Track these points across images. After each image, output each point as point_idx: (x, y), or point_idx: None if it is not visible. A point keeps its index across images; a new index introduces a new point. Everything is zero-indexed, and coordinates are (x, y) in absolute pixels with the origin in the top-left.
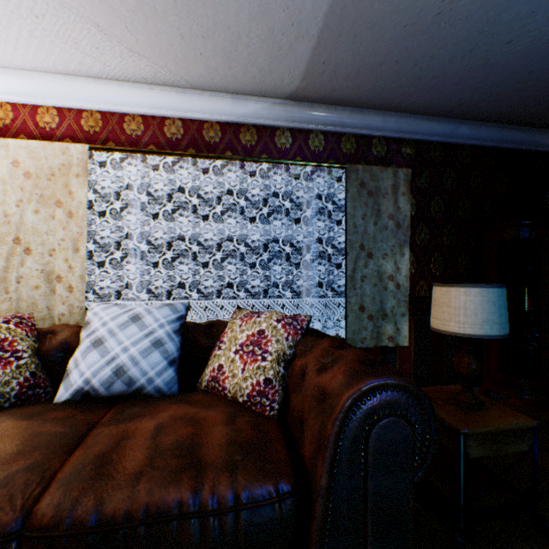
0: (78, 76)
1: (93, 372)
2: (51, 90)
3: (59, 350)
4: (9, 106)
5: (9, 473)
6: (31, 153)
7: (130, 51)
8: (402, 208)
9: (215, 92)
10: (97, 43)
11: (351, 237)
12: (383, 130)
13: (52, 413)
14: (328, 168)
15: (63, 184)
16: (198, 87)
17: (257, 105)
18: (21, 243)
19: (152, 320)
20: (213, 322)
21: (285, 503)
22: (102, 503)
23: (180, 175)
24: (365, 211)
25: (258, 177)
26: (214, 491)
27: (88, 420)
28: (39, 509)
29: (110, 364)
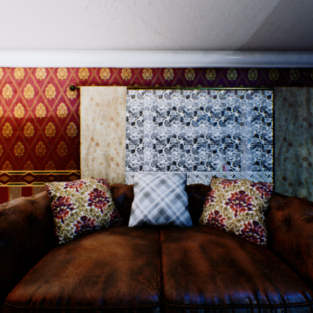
0: (121, 50)
1: (147, 211)
2: (107, 59)
3: (121, 197)
4: (87, 69)
5: (139, 266)
6: (99, 93)
7: (155, 32)
8: (312, 113)
9: (193, 50)
10: (138, 30)
11: (277, 133)
12: (298, 64)
13: (133, 233)
14: (260, 90)
15: (114, 108)
16: (184, 49)
17: (217, 56)
18: (94, 140)
19: (171, 183)
20: (197, 184)
21: (312, 306)
22: (201, 290)
23: (171, 100)
24: (287, 116)
25: (215, 99)
26: (265, 292)
27: (154, 238)
28: (167, 290)
29: (155, 207)
